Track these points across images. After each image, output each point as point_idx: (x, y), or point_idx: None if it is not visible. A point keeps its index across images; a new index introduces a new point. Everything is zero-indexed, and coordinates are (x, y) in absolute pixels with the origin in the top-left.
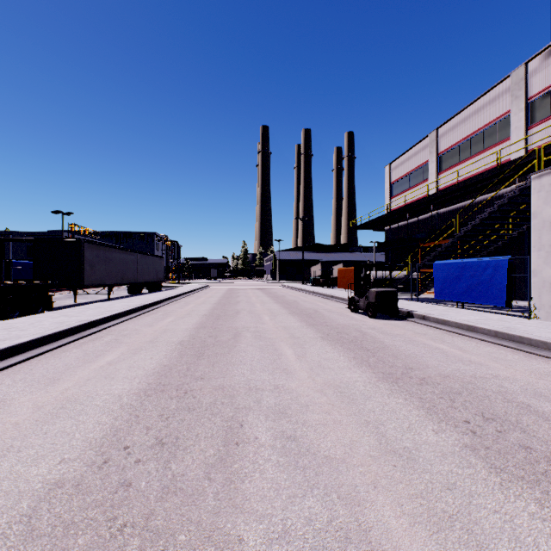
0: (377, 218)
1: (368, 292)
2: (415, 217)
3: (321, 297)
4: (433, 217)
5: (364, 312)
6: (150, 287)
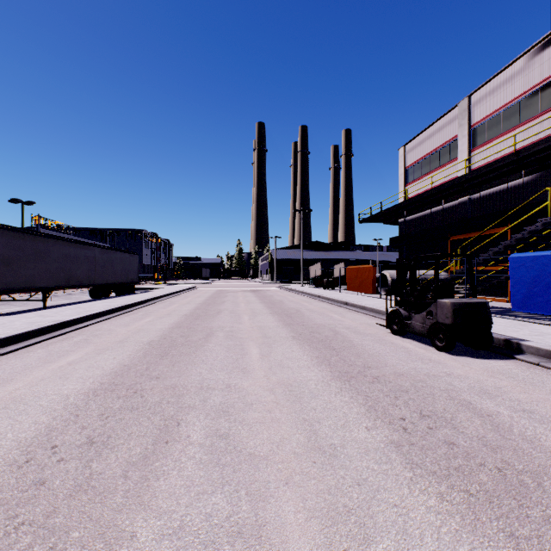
0: (392, 207)
1: (435, 304)
2: (439, 205)
3: (330, 303)
4: (464, 204)
5: (415, 336)
6: (117, 289)
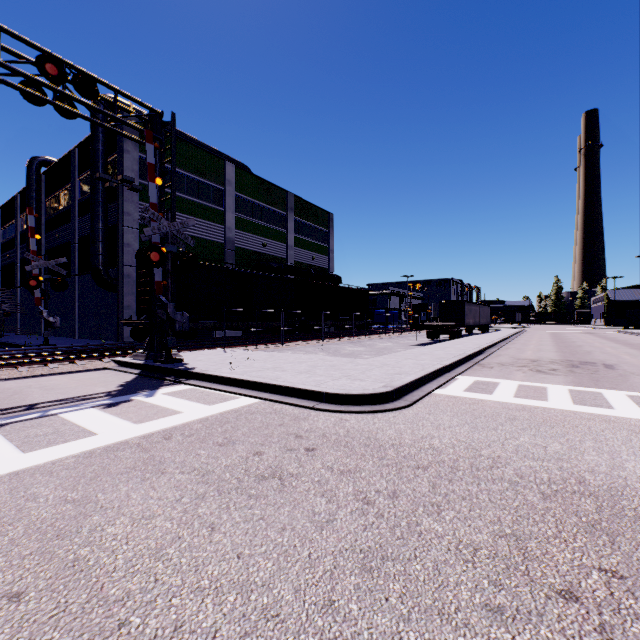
0: None
1: None
2: None
3: None
4: None
5: None
6: (482, 328)
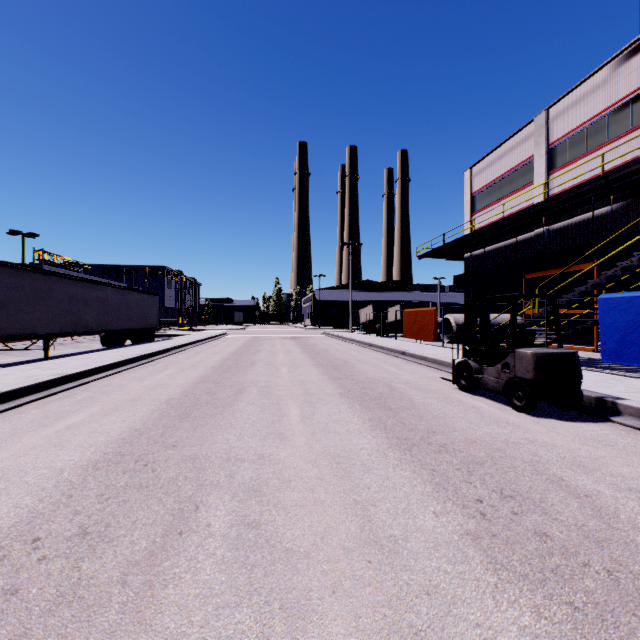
0: (457, 239)
1: (513, 355)
2: (511, 237)
3: (384, 353)
4: (542, 236)
5: (487, 392)
6: (134, 336)
